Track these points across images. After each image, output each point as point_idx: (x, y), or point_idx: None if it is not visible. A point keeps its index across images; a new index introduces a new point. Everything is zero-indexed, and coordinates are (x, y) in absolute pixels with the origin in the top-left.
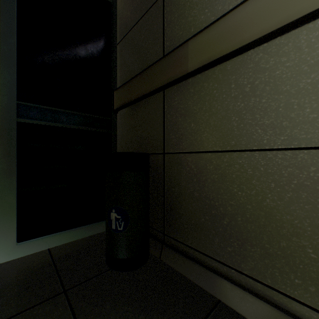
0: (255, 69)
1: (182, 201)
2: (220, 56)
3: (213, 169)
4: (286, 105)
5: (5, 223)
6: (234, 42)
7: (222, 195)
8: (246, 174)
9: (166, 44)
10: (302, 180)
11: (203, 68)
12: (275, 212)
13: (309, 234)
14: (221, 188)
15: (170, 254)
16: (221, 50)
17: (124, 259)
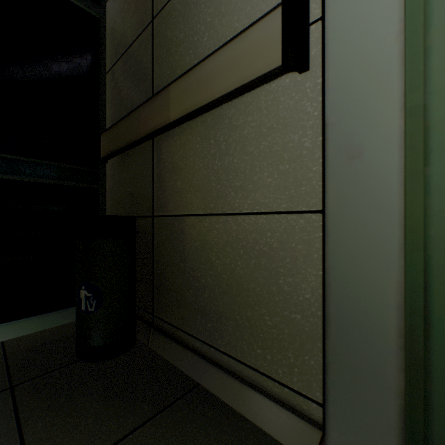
0: (229, 126)
1: (169, 274)
2: (196, 108)
3: (196, 235)
4: (251, 167)
5: None
6: (207, 94)
7: (203, 264)
8: (222, 240)
9: (155, 82)
10: (262, 246)
11: (183, 119)
12: (244, 281)
13: (267, 301)
14: (203, 256)
15: (158, 338)
16: (197, 101)
17: (96, 346)
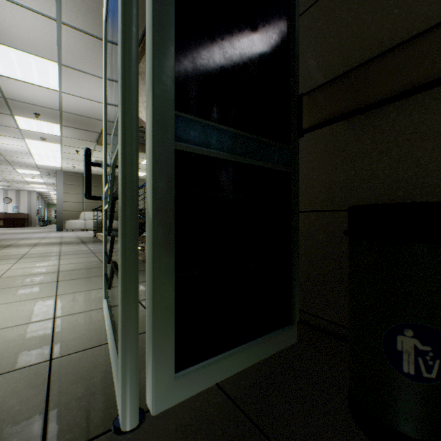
0: None
1: None
2: None
3: None
4: None
5: (160, 338)
6: None
7: None
8: None
9: None
10: None
11: None
12: None
13: None
14: None
15: None
16: None
17: None
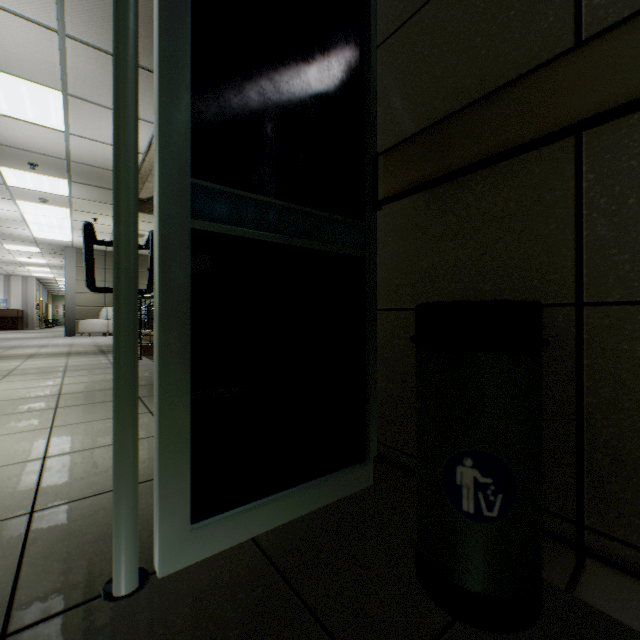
0: None
1: None
2: None
3: None
4: None
5: (170, 477)
6: None
7: None
8: None
9: (588, 3)
10: None
11: None
12: None
13: None
14: None
15: (621, 588)
16: None
17: (502, 599)
